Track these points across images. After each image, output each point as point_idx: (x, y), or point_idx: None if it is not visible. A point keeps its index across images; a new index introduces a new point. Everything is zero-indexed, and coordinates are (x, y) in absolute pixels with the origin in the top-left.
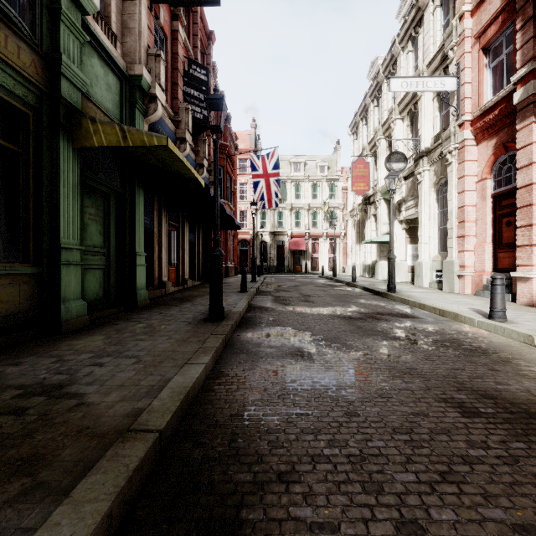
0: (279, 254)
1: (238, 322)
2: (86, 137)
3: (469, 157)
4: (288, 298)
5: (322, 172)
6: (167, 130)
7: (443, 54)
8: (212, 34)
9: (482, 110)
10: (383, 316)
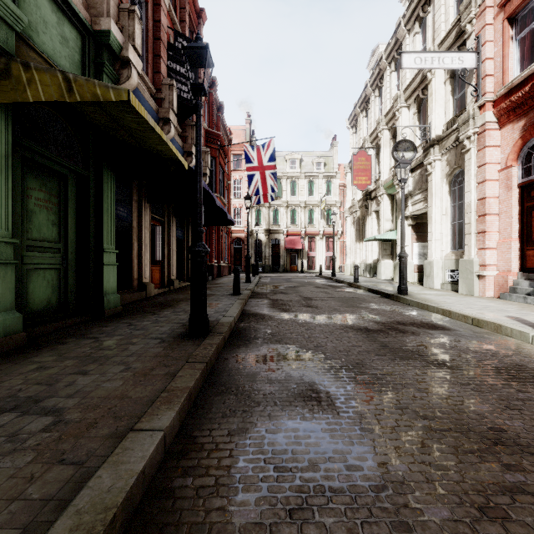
0: (274, 252)
1: (227, 336)
2: (17, 89)
3: (491, 142)
4: (287, 302)
5: (318, 168)
6: (147, 107)
7: (458, 29)
8: (202, 12)
9: (508, 87)
10: (407, 328)
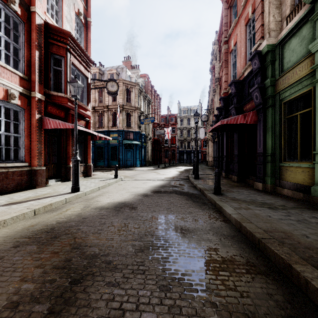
0: None
1: None
2: None
3: None
4: None
5: None
6: None
7: None
8: None
9: None
10: None
